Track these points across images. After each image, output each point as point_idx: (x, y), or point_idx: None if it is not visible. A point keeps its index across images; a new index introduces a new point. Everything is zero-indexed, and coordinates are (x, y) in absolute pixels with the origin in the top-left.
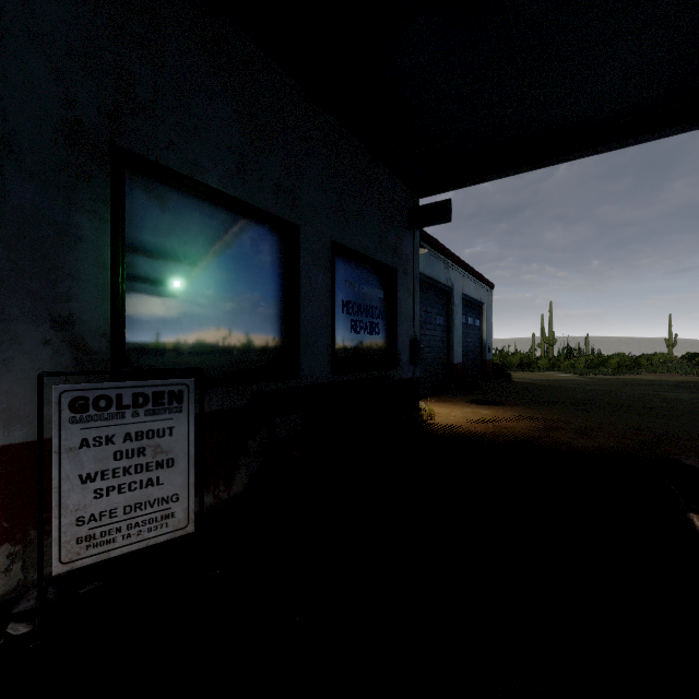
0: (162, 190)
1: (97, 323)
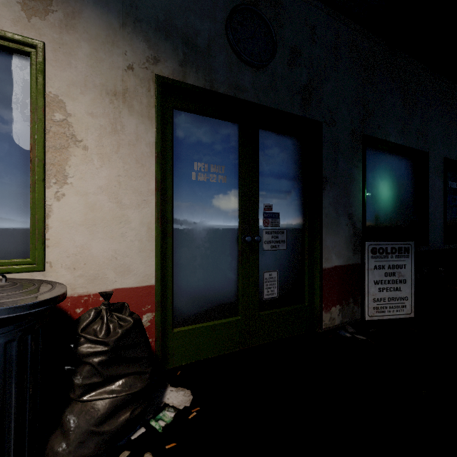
0: (373, 150)
1: (358, 216)
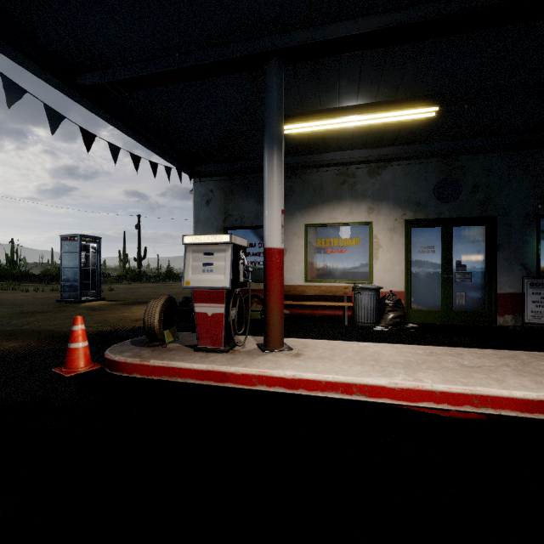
0: None
1: (532, 264)
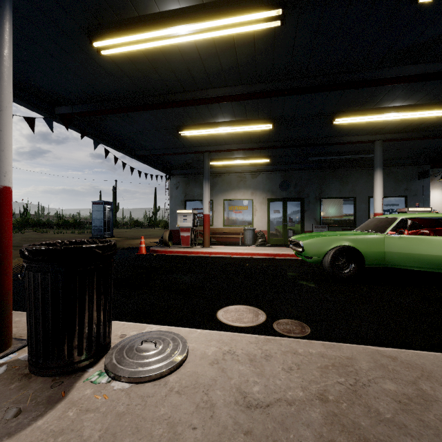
0: (326, 200)
1: (318, 218)
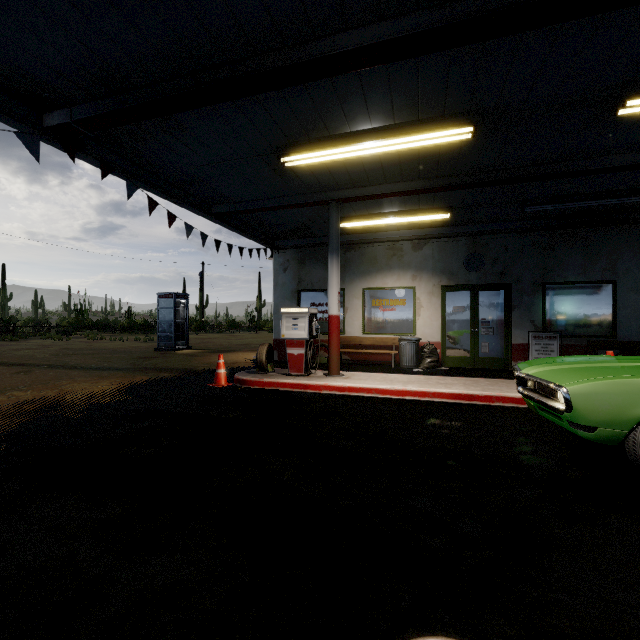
0: (555, 287)
1: (539, 321)
